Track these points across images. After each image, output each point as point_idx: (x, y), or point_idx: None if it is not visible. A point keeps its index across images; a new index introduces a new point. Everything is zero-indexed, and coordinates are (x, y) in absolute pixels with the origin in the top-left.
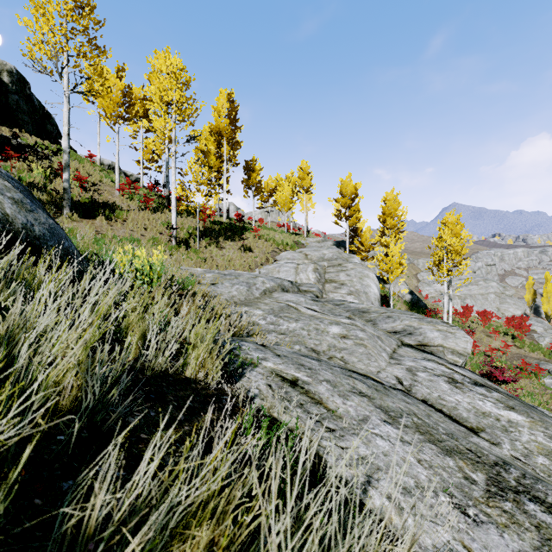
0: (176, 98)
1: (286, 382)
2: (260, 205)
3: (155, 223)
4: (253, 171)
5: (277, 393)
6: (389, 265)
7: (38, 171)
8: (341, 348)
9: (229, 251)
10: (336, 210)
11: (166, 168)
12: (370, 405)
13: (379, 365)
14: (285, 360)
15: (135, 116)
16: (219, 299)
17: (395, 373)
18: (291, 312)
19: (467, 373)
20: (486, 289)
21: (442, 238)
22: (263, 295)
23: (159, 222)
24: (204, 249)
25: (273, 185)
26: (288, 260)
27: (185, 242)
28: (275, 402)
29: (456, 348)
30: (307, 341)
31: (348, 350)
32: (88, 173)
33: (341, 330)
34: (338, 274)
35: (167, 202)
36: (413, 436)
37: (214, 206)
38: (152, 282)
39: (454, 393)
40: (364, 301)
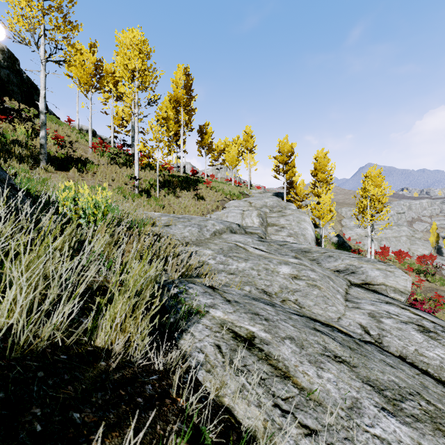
0: (138, 66)
1: (240, 341)
2: (212, 163)
3: (121, 176)
4: (205, 134)
5: (228, 360)
6: (321, 211)
7: (21, 130)
8: (294, 289)
9: (185, 199)
10: (275, 166)
11: (132, 130)
12: (354, 379)
13: (338, 309)
14: (236, 308)
15: (106, 85)
16: (171, 239)
17: (358, 320)
18: (239, 252)
19: (433, 319)
20: (398, 232)
21: (366, 189)
22: (213, 236)
23: (125, 175)
24: (163, 198)
25: (222, 147)
26: (235, 207)
27: (147, 192)
28: (226, 376)
29: (397, 286)
30: (257, 282)
31: (302, 292)
32: (66, 134)
33: (292, 270)
34: (278, 219)
35: (133, 158)
36: (435, 441)
37: (172, 161)
38: (96, 220)
39: (433, 346)
40: (302, 242)
